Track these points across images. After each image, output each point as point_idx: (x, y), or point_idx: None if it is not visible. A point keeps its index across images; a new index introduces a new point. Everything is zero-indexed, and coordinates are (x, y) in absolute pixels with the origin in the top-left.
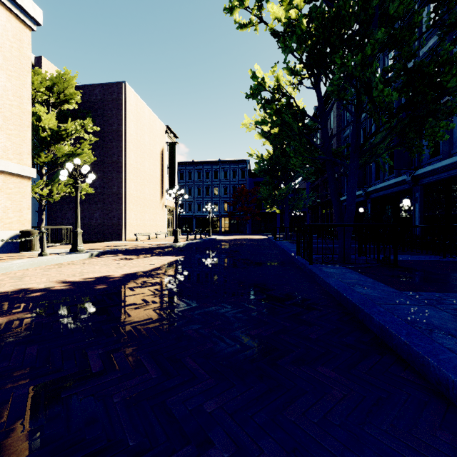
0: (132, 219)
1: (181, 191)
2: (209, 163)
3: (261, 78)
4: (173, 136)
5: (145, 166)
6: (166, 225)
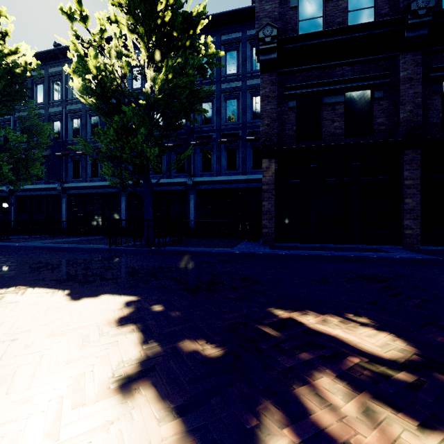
0: None
1: None
2: None
3: None
4: None
5: None
6: None
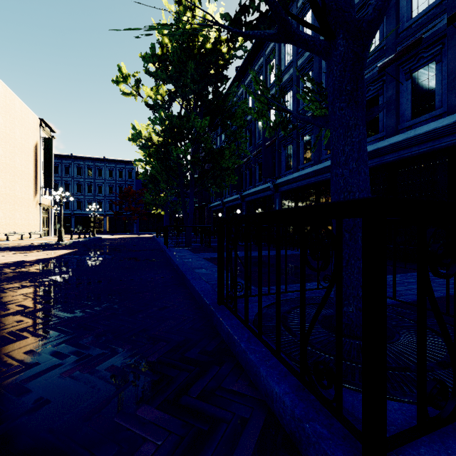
0: (0, 218)
1: (66, 193)
2: (92, 160)
3: (139, 130)
4: (49, 129)
5: (15, 161)
6: (40, 224)
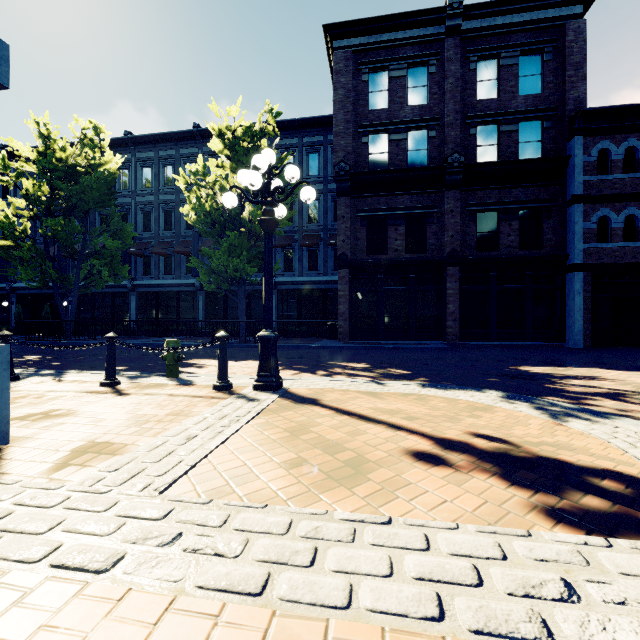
0: None
1: None
2: None
3: (13, 221)
4: None
5: None
6: None
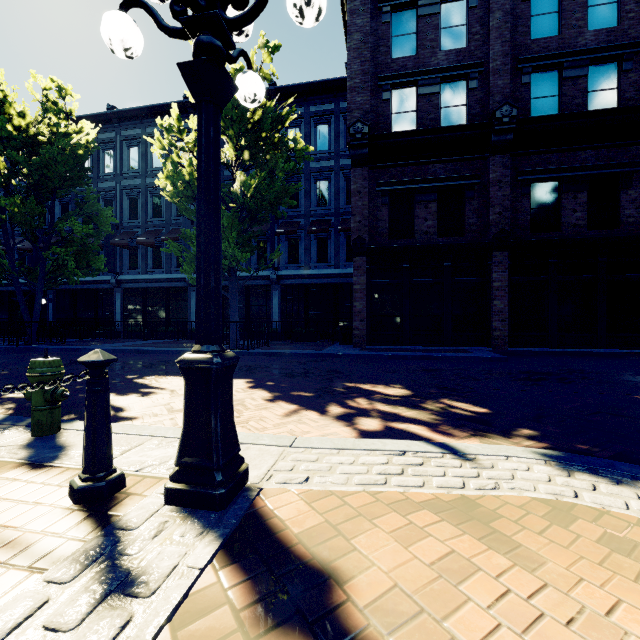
0: None
1: None
2: None
3: None
4: None
5: None
6: None
